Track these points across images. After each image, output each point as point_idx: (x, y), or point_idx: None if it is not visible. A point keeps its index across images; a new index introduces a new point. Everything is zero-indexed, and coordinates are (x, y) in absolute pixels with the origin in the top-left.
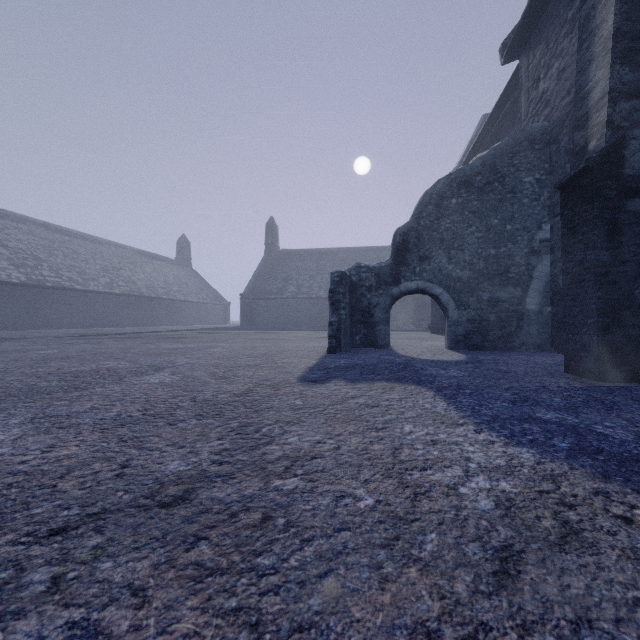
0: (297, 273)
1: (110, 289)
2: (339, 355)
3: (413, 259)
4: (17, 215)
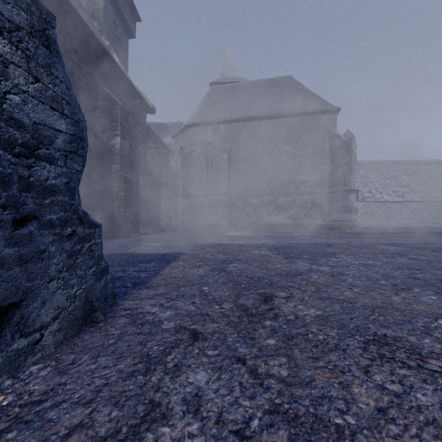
0: None
1: None
2: None
3: None
4: None
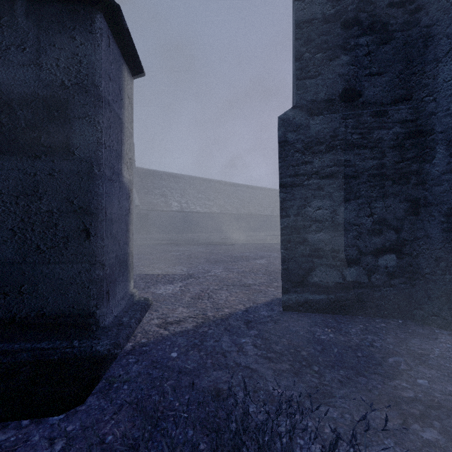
0: None
1: (273, 213)
2: None
3: None
4: (239, 184)
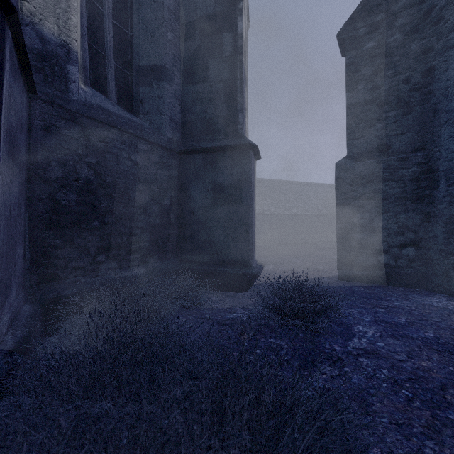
0: None
1: None
2: None
3: None
4: (320, 184)
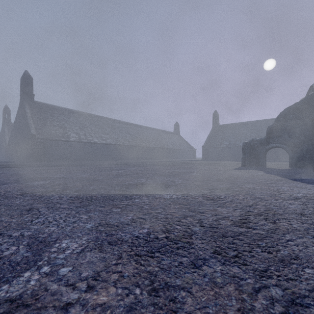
0: (228, 135)
1: (155, 146)
2: (245, 167)
3: (274, 136)
4: (130, 123)
